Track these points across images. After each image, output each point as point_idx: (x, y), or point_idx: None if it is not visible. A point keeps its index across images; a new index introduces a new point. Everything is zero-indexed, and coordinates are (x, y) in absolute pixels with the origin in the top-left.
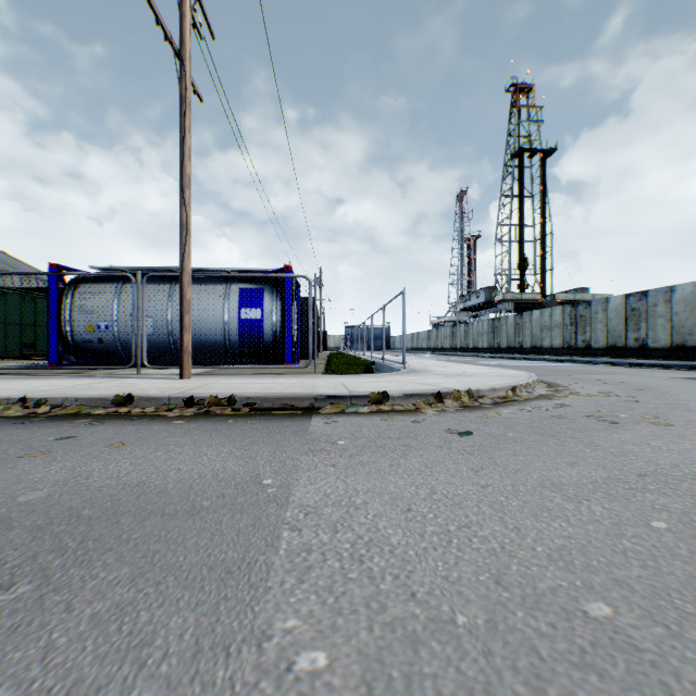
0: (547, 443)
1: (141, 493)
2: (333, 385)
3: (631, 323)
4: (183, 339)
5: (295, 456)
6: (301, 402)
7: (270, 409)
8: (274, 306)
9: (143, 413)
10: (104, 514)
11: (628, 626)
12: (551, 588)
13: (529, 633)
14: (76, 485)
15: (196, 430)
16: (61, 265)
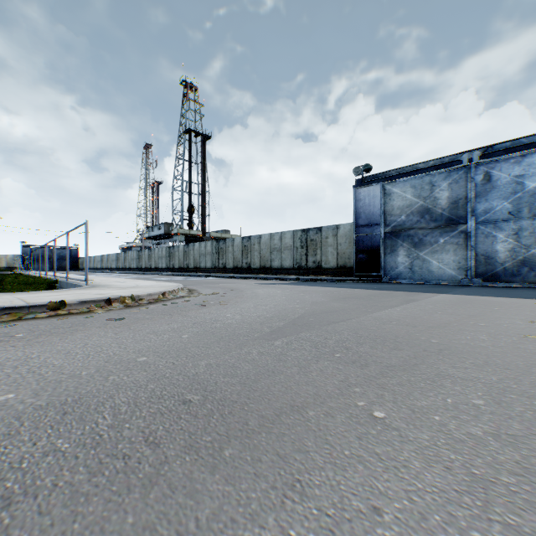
0: (165, 317)
1: None
2: (10, 300)
3: (245, 254)
4: None
5: None
6: None
7: None
8: None
9: None
10: None
11: (149, 360)
12: (128, 359)
13: (112, 369)
14: None
15: None
16: None
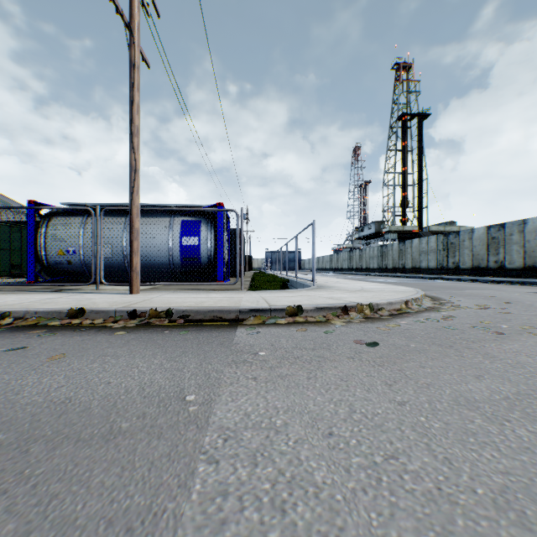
0: (447, 354)
1: (64, 411)
2: (256, 299)
3: (491, 249)
4: (132, 261)
5: (219, 368)
6: (228, 315)
7: (202, 320)
8: (209, 234)
9: (92, 324)
10: (17, 440)
11: None
12: None
13: None
14: (3, 402)
15: (134, 340)
16: (37, 202)
